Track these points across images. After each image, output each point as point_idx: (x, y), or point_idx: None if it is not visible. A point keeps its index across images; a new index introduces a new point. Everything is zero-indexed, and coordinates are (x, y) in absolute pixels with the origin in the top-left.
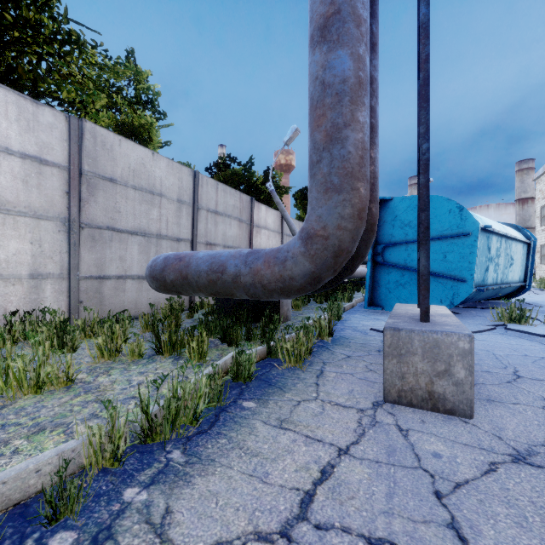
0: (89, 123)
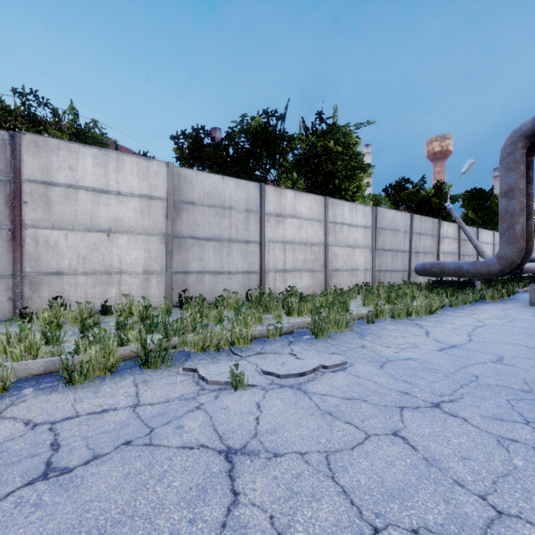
0: (378, 208)
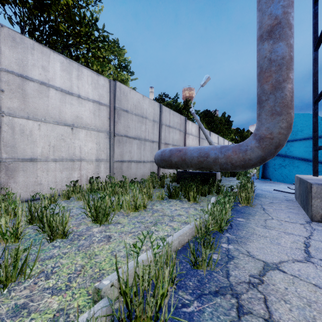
0: (118, 83)
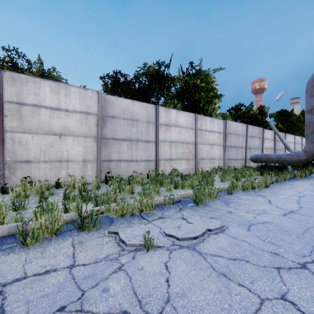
0: (227, 121)
